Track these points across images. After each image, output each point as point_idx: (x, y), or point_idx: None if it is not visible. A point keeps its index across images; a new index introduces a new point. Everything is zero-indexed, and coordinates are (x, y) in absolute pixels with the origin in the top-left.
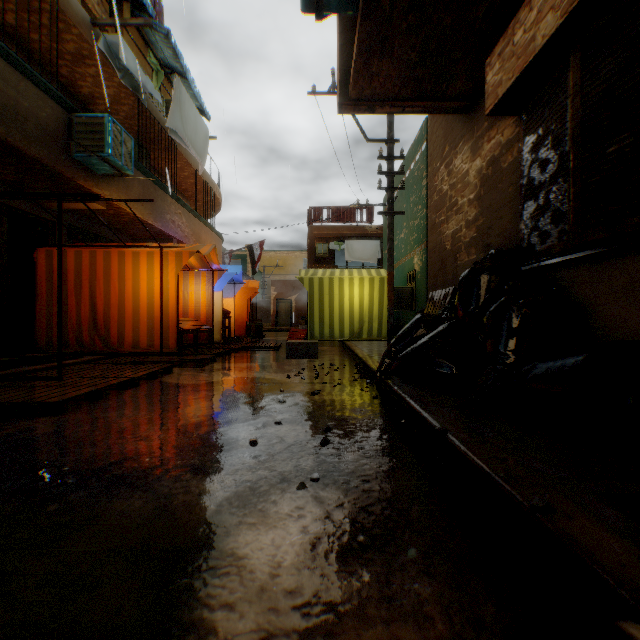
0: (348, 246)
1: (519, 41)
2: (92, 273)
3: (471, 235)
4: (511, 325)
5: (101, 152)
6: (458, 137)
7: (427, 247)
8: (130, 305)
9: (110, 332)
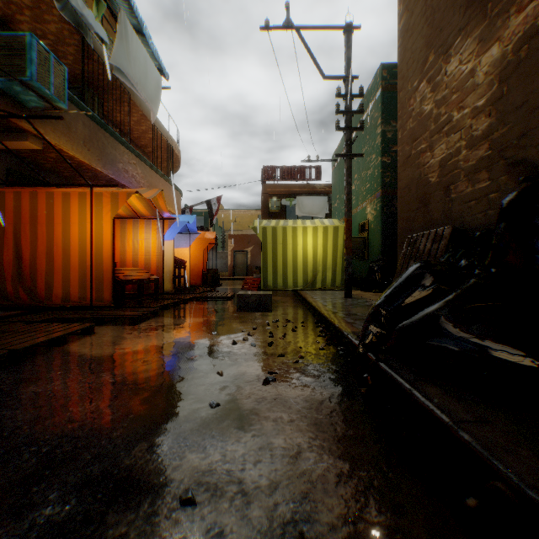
0: (298, 202)
1: None
2: (17, 216)
3: (479, 155)
4: None
5: (22, 76)
6: (452, 35)
7: (382, 195)
8: (60, 253)
9: (37, 283)
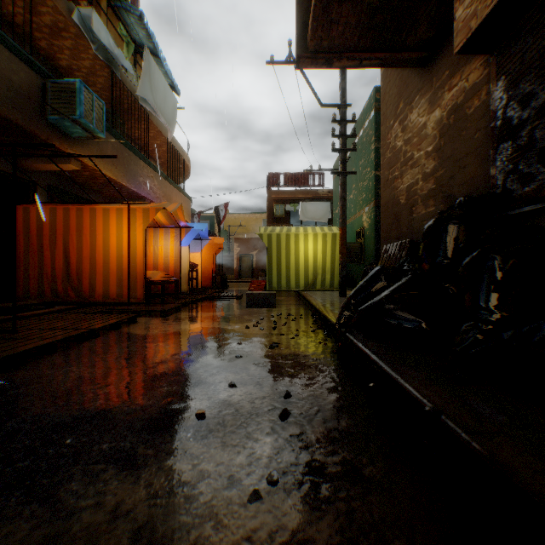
0: (302, 207)
1: None
2: (66, 228)
3: (429, 187)
4: (495, 277)
5: (73, 115)
6: (414, 92)
7: (375, 205)
8: (101, 258)
9: (82, 283)
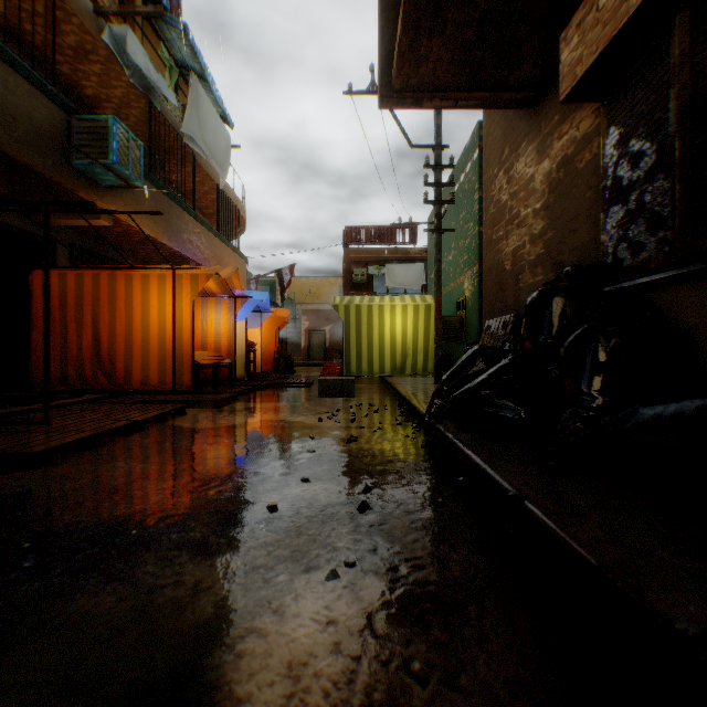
0: (389, 270)
1: (606, 4)
2: (95, 299)
3: (537, 252)
4: (597, 358)
5: (105, 159)
6: (520, 137)
7: (480, 270)
8: (139, 336)
9: (116, 367)
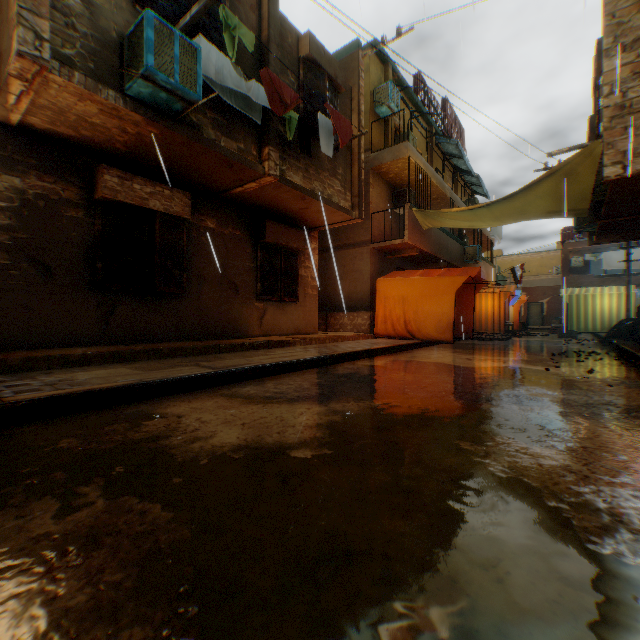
0: (604, 257)
1: None
2: None
3: None
4: None
5: (475, 259)
6: None
7: None
8: (483, 314)
9: (475, 325)
